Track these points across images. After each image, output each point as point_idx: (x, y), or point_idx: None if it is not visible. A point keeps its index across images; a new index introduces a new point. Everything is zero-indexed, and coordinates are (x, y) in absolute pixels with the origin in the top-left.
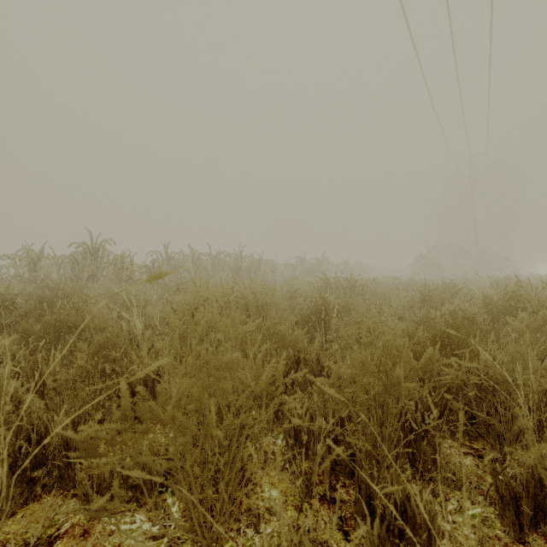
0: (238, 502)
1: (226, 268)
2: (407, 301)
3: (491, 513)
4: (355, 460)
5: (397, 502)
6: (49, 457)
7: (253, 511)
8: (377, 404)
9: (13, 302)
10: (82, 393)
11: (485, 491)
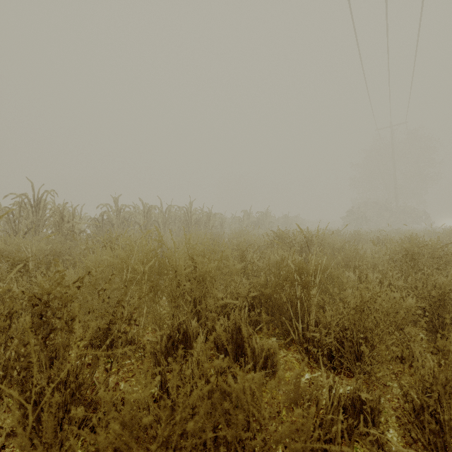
0: None
1: (178, 221)
2: (386, 260)
3: None
4: None
5: None
6: None
7: None
8: None
9: None
10: None
11: None
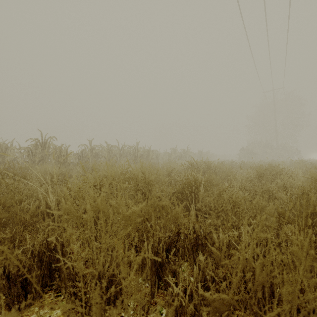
0: None
1: (128, 155)
2: (247, 177)
3: None
4: None
5: None
6: None
7: None
8: None
9: None
10: None
11: None
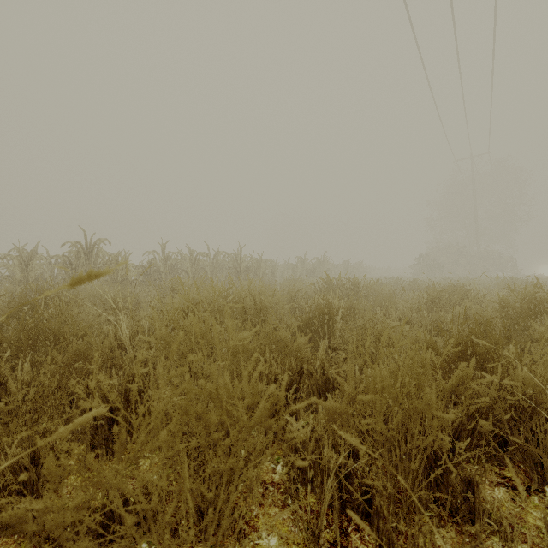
0: None
1: (225, 269)
2: (413, 303)
3: None
4: (372, 499)
5: None
6: None
7: None
8: (400, 435)
9: None
10: (44, 417)
11: (530, 537)
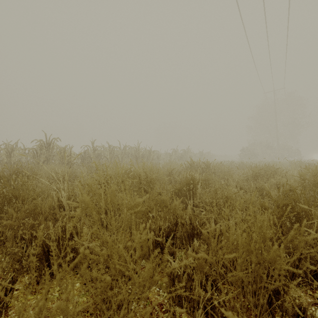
0: None
1: (130, 156)
2: (244, 176)
3: None
4: None
5: None
6: None
7: None
8: (252, 279)
9: None
10: None
11: None
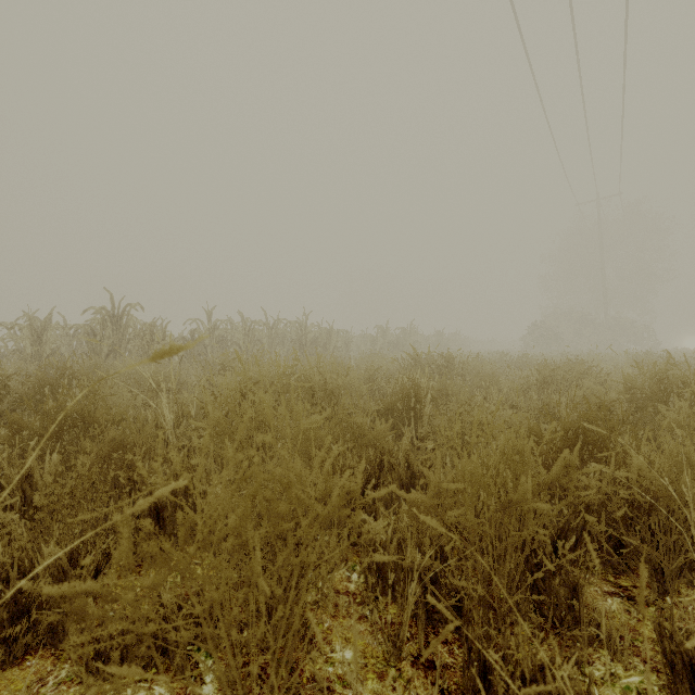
0: (298, 666)
1: (287, 341)
2: (521, 383)
3: (654, 683)
4: (462, 607)
5: (526, 676)
6: (31, 606)
7: (319, 684)
8: (493, 531)
9: (5, 385)
10: (83, 513)
11: (643, 650)
